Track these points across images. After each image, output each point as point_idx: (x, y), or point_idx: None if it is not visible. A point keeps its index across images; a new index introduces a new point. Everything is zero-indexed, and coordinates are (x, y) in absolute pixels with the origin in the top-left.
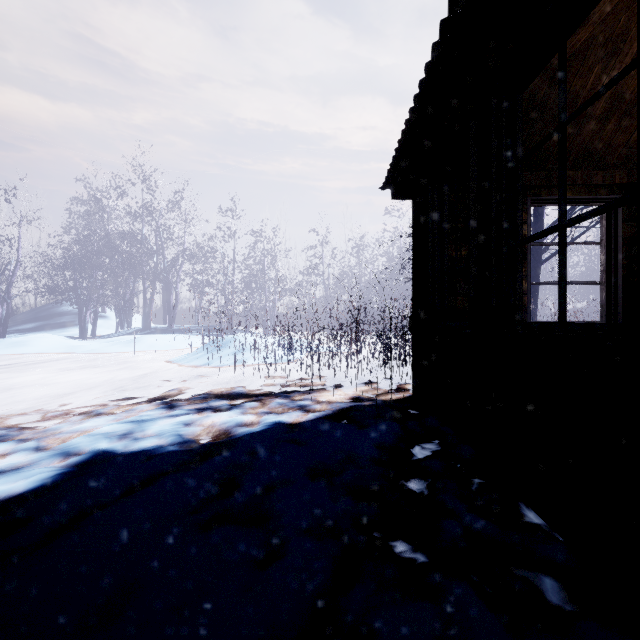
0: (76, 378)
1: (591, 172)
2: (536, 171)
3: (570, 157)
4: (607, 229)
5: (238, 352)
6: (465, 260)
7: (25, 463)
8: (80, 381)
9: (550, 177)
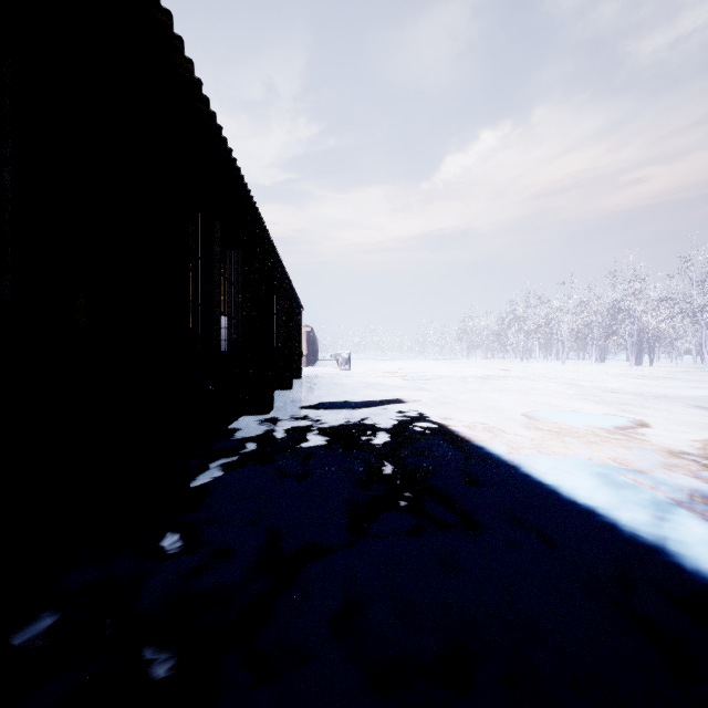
0: None
1: None
2: None
3: None
4: None
5: None
6: None
7: None
8: None
9: None
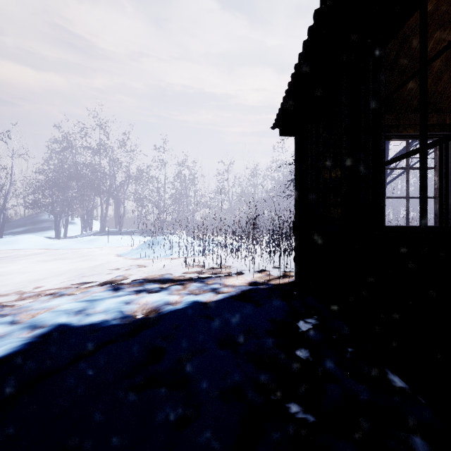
0: (49, 267)
1: (428, 115)
2: (387, 114)
3: (413, 103)
4: (440, 157)
5: (167, 248)
6: (334, 180)
7: (1, 334)
8: (51, 269)
9: (398, 119)
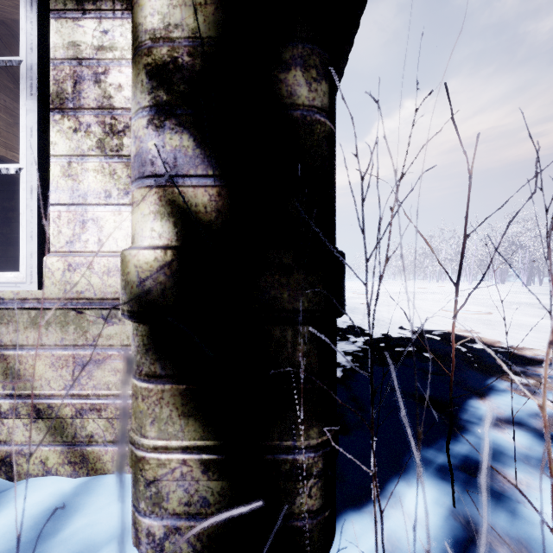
0: None
1: None
2: None
3: None
4: None
5: None
6: None
7: None
8: None
9: None
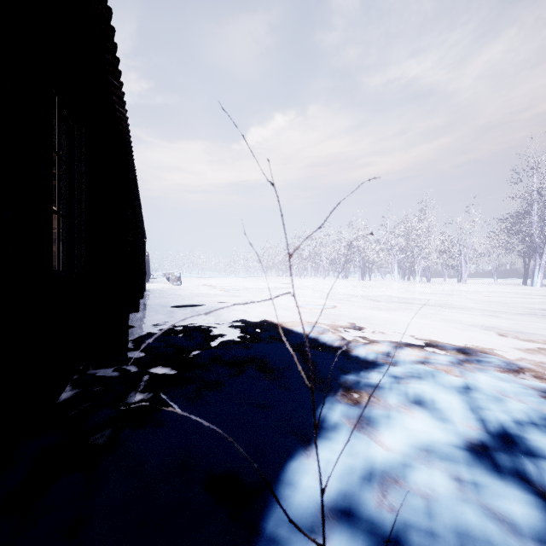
0: None
1: None
2: None
3: None
4: None
5: None
6: None
7: (397, 357)
8: None
9: None
